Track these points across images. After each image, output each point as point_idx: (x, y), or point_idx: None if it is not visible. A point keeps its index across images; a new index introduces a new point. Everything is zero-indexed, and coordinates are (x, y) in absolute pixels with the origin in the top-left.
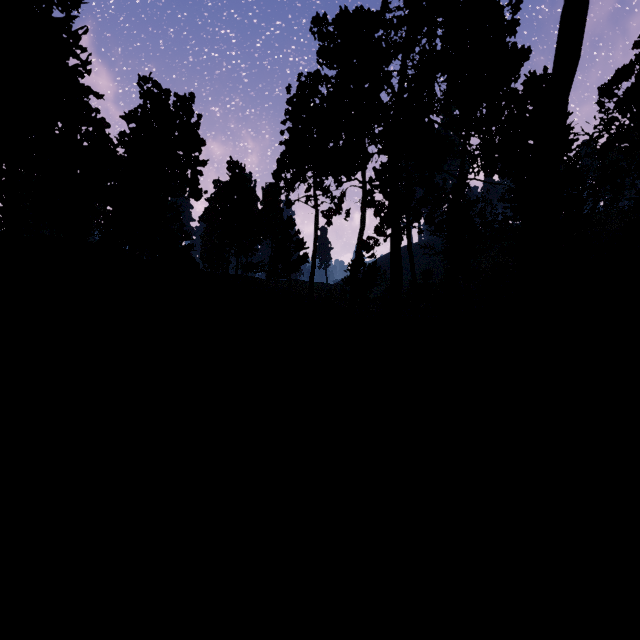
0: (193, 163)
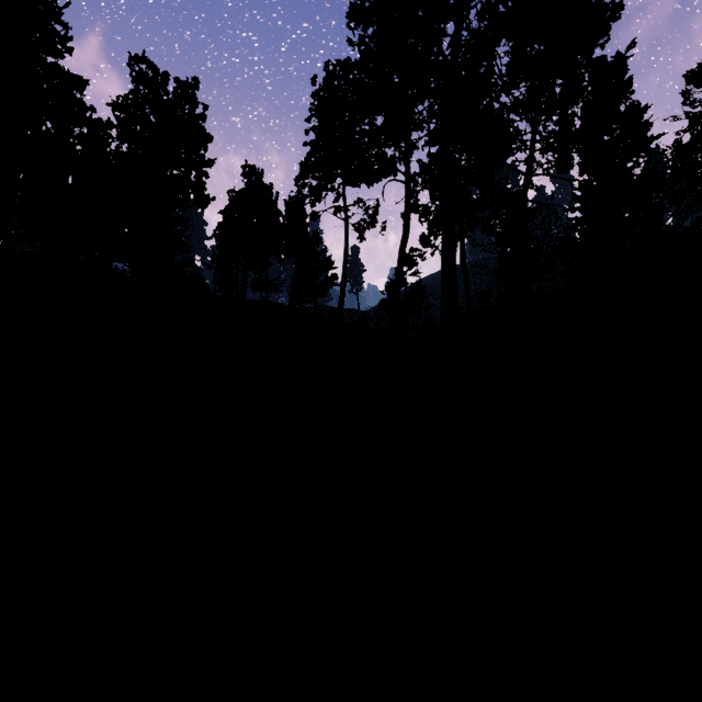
0: (197, 162)
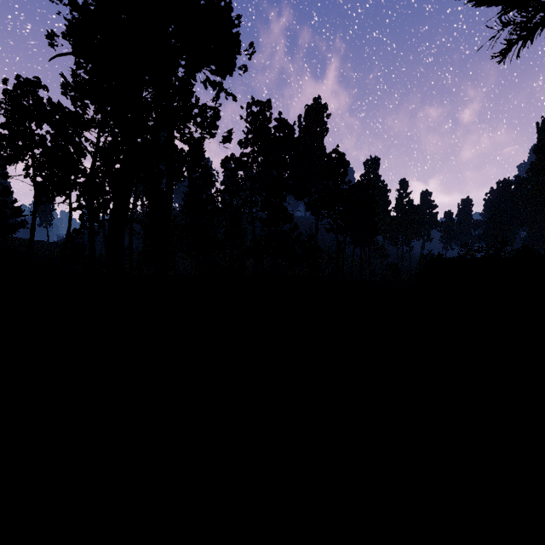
0: None
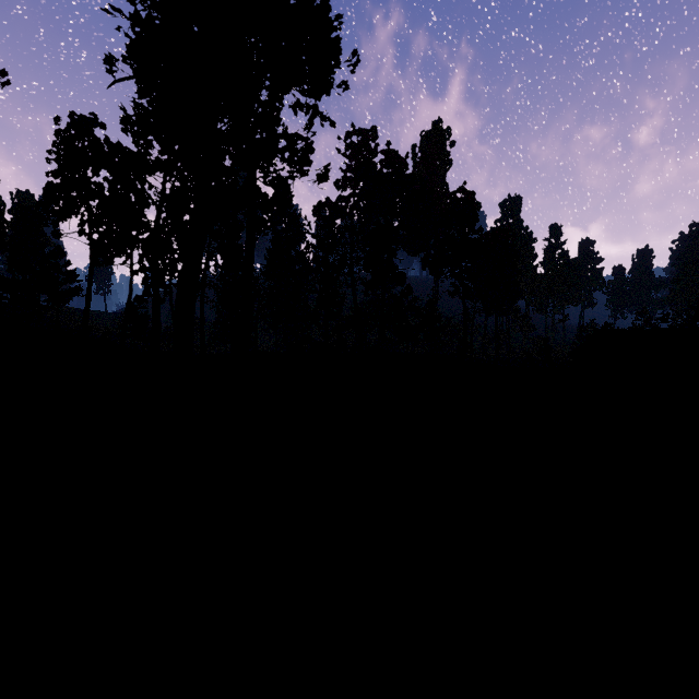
0: None
